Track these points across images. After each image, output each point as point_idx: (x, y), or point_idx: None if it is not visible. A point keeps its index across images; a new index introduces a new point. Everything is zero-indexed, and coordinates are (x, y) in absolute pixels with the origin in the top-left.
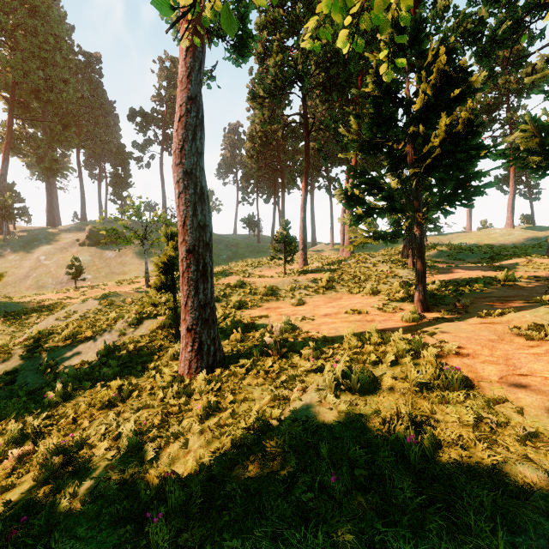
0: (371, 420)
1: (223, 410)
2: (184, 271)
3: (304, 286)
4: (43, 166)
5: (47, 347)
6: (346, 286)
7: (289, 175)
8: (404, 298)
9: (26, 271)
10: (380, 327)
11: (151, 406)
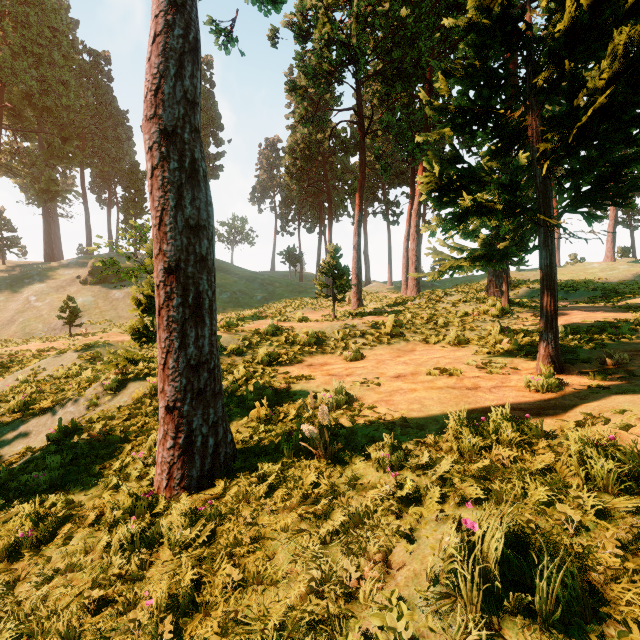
0: None
1: (204, 612)
2: (162, 306)
3: (361, 332)
4: (38, 187)
5: None
6: (418, 334)
7: (338, 197)
8: (513, 351)
9: (10, 315)
10: (495, 400)
11: (79, 566)
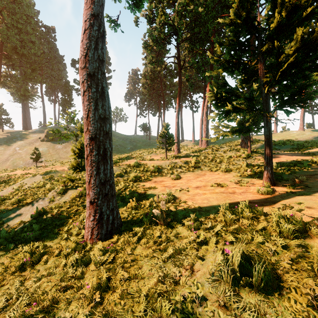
0: None
1: (112, 290)
2: (88, 155)
3: (179, 166)
4: (19, 94)
5: None
6: (207, 166)
7: (168, 98)
8: (252, 175)
9: (6, 156)
10: (242, 198)
11: (53, 273)
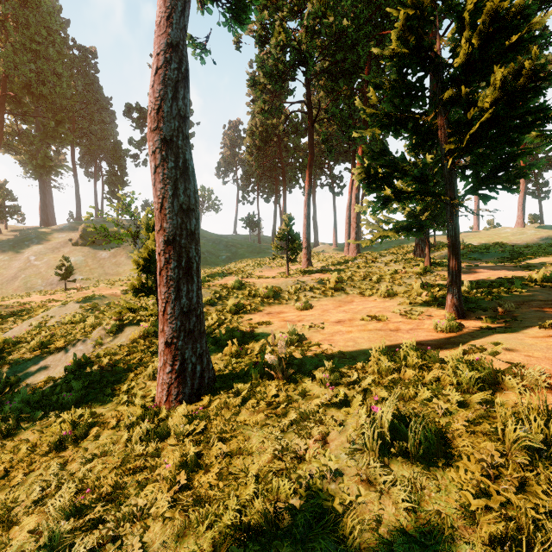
0: (460, 529)
1: (205, 471)
2: (162, 268)
3: (310, 287)
4: (35, 163)
5: (11, 359)
6: (356, 288)
7: (291, 172)
8: (429, 302)
9: (14, 272)
10: (410, 338)
11: (110, 452)
